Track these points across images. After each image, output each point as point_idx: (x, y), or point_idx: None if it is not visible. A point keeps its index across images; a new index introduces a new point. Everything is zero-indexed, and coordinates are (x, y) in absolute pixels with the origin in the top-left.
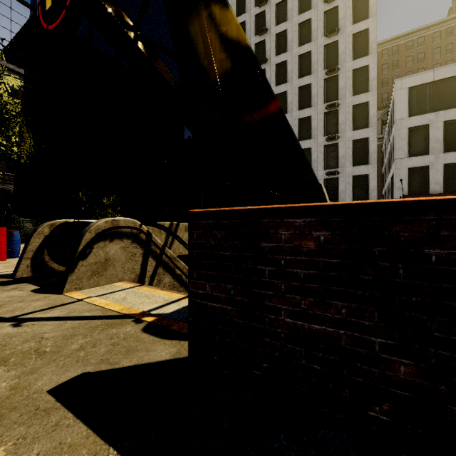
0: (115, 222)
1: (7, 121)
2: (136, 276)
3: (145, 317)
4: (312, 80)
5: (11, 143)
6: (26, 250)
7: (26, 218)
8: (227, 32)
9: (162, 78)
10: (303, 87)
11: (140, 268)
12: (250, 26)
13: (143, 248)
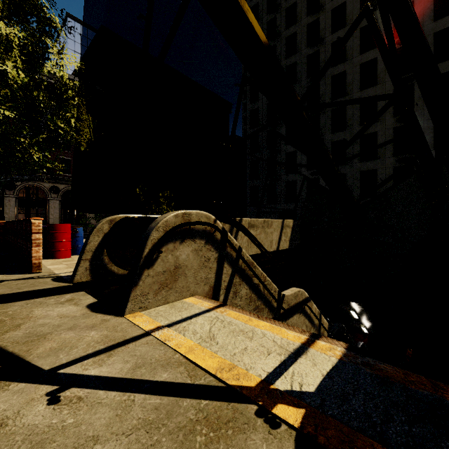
0: (186, 216)
1: (66, 102)
2: (210, 287)
3: (277, 405)
4: (378, 53)
5: (69, 127)
6: (85, 250)
7: (91, 215)
8: (275, 18)
9: (245, 18)
10: (365, 63)
11: (214, 278)
12: (301, 7)
13: (218, 250)
